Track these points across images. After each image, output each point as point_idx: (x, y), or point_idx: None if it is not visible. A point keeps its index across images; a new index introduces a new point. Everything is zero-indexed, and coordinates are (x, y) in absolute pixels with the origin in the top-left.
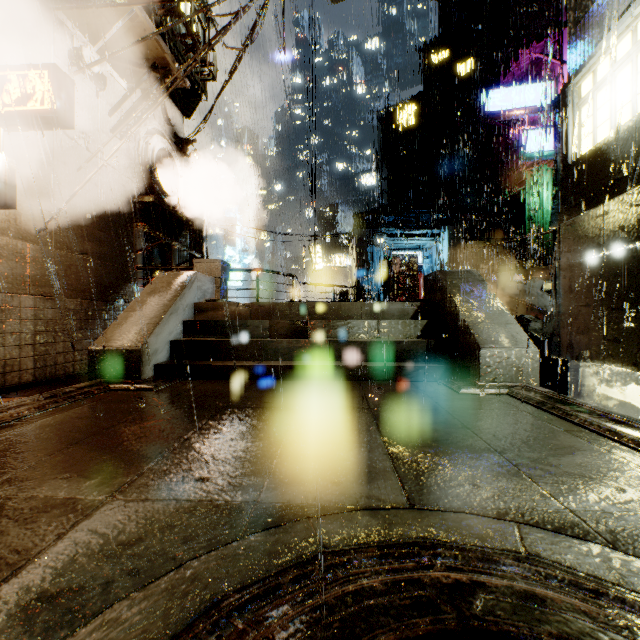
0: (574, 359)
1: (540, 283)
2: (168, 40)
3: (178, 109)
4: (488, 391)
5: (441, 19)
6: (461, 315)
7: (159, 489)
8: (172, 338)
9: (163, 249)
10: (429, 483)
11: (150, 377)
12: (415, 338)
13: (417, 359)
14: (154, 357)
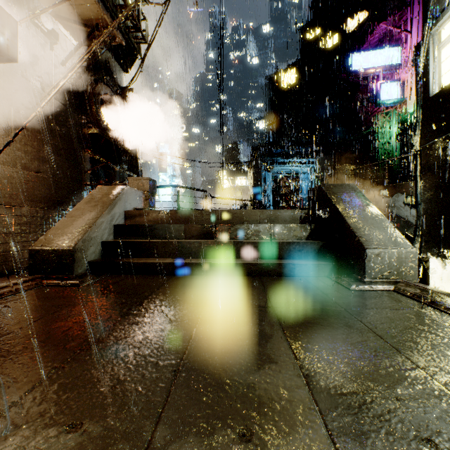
0: (435, 256)
1: (398, 196)
2: (109, 10)
3: (119, 65)
4: (376, 288)
5: (314, 7)
6: (345, 220)
7: (7, 449)
8: (104, 239)
9: (107, 171)
10: (367, 437)
11: (82, 273)
12: (304, 239)
13: (307, 257)
14: (86, 255)
